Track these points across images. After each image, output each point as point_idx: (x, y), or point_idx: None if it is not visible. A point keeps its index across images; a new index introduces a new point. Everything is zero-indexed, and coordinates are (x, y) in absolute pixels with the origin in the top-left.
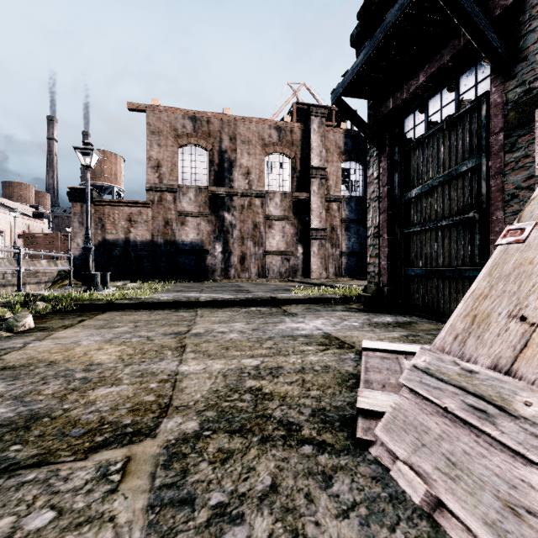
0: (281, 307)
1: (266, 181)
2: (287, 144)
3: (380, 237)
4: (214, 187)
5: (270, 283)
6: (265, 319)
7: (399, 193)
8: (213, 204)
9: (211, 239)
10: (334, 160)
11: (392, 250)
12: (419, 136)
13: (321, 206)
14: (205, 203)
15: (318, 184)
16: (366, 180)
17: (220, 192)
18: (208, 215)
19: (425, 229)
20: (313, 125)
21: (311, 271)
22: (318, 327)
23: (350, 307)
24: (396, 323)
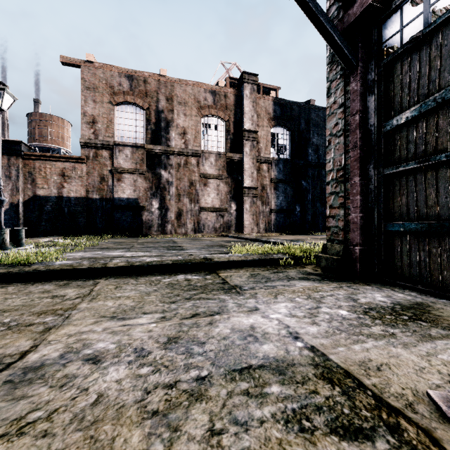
0: (218, 273)
1: (202, 142)
2: (222, 107)
3: (347, 182)
4: (151, 145)
5: (205, 238)
6: (194, 304)
7: (376, 122)
8: (149, 162)
9: (148, 195)
10: (265, 125)
11: (365, 198)
12: (415, 34)
13: (253, 166)
14: (142, 161)
15: (250, 146)
16: (293, 144)
17: (157, 150)
18: (145, 172)
19: (426, 166)
20: (246, 91)
21: (244, 226)
22: (288, 326)
23: (306, 271)
24: (402, 307)
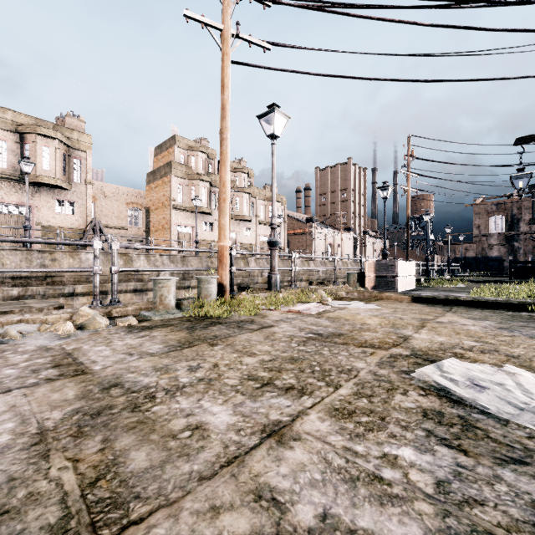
0: None
1: None
2: None
3: None
4: (508, 232)
5: None
6: None
7: None
8: (507, 239)
9: (506, 255)
10: None
11: None
12: None
13: None
14: (502, 240)
15: None
16: None
17: (511, 234)
18: (504, 245)
19: None
20: None
21: None
22: None
23: None
24: None
